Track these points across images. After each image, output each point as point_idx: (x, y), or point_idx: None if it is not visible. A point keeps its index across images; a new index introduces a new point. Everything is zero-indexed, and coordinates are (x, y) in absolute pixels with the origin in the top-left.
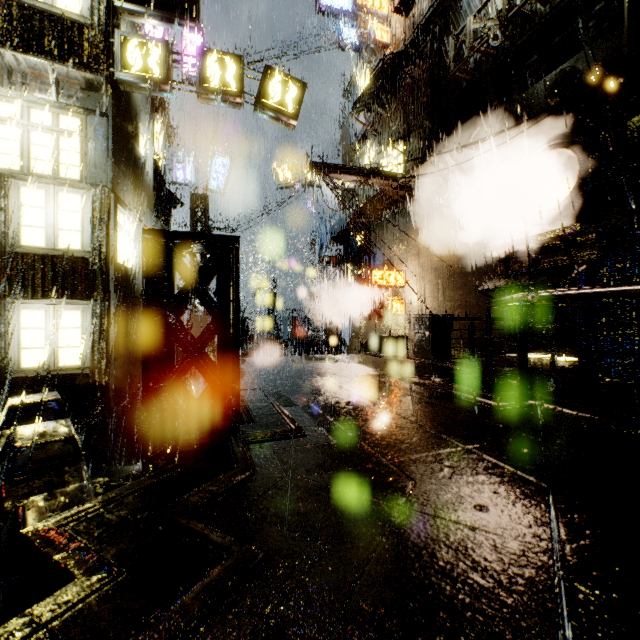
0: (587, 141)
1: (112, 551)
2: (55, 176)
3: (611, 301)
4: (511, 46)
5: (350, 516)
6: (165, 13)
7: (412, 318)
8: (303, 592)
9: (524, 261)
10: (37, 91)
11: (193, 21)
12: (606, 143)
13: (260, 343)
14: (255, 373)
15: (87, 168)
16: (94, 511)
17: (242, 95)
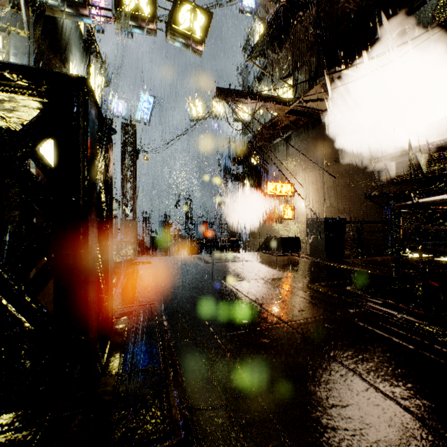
0: None
1: None
2: None
3: None
4: None
5: None
6: None
7: (300, 222)
8: None
9: (409, 170)
10: None
11: None
12: None
13: (178, 241)
14: (160, 276)
15: None
16: None
17: (154, 20)
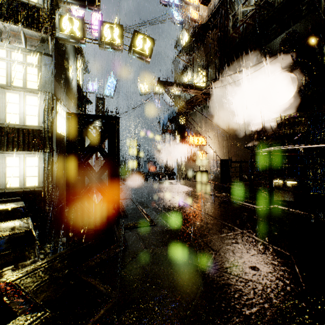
0: (302, 69)
1: (41, 297)
2: (24, 87)
3: (314, 152)
4: (262, 20)
5: (180, 273)
6: (82, 2)
7: (210, 161)
8: (154, 324)
9: (268, 131)
10: (15, 43)
11: (96, 7)
12: (312, 70)
13: (132, 174)
14: (128, 190)
15: (41, 83)
16: (34, 271)
17: (122, 45)
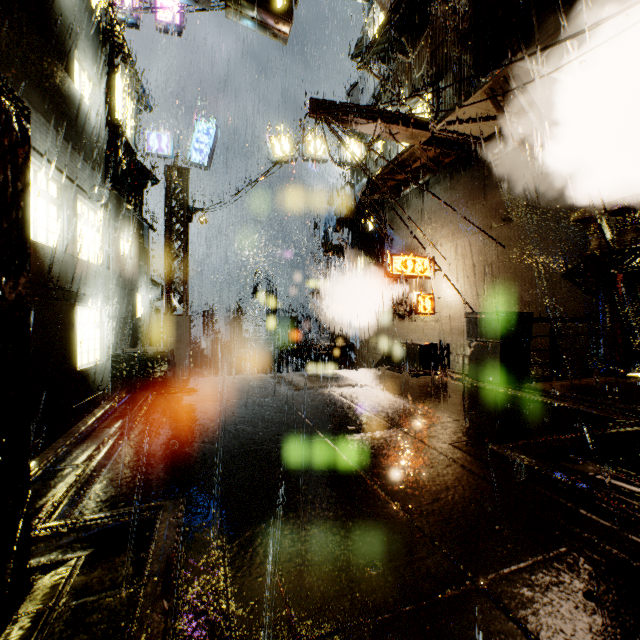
0: None
1: None
2: None
3: None
4: None
5: None
6: None
7: (443, 318)
8: None
9: None
10: None
11: None
12: None
13: (255, 347)
14: (204, 420)
15: None
16: None
17: None
